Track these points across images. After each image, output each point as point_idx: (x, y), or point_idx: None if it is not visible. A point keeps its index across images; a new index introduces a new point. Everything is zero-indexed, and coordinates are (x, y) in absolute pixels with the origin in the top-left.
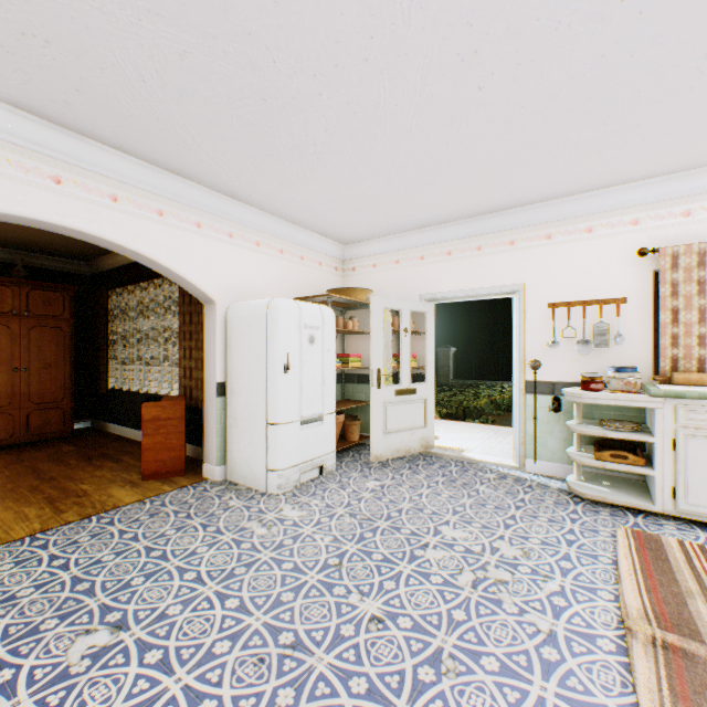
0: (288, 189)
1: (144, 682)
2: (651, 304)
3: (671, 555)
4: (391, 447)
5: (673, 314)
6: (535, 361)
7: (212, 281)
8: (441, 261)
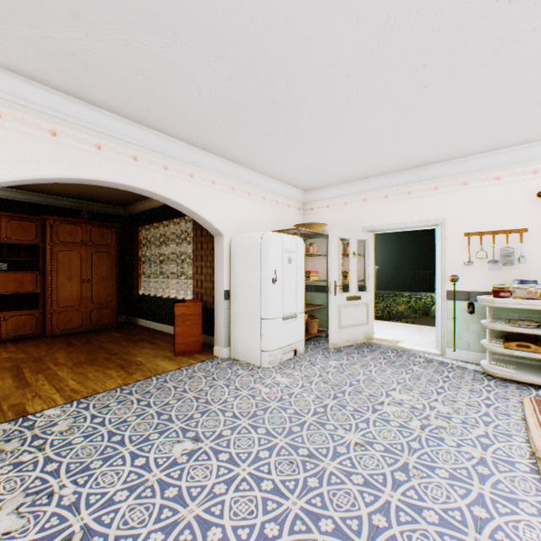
0: (275, 156)
1: (223, 469)
2: None
3: None
4: (343, 338)
5: None
6: (454, 276)
7: (221, 220)
8: (379, 202)
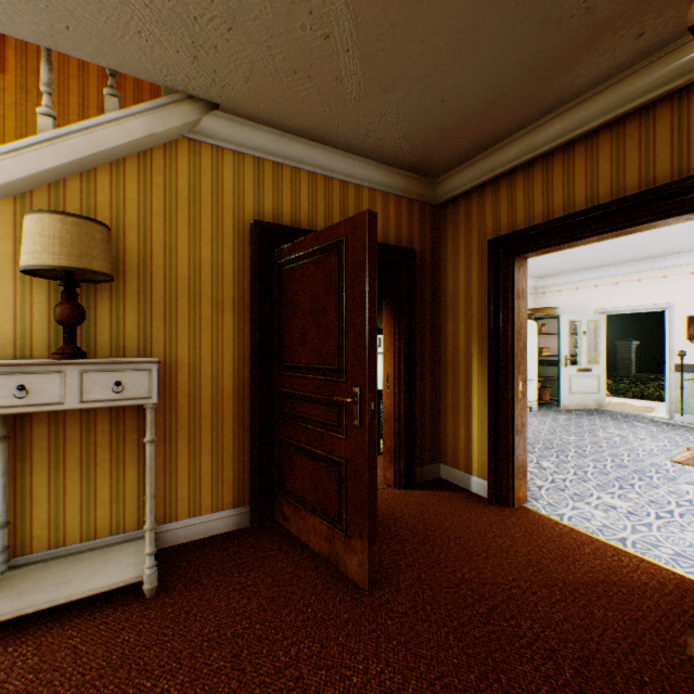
0: None
1: None
2: None
3: None
4: (573, 402)
5: None
6: (680, 352)
7: None
8: (610, 288)
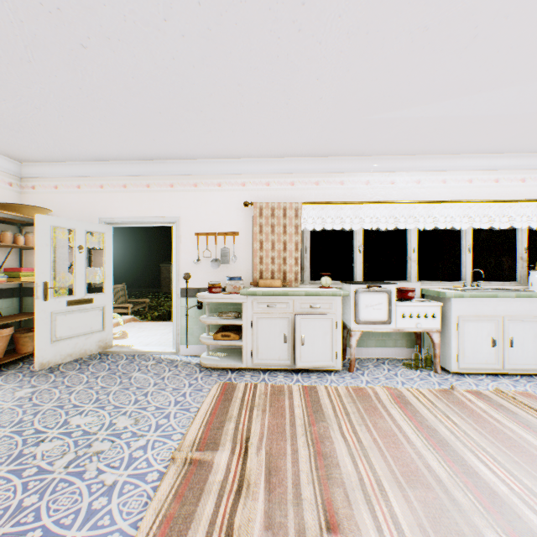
0: None
1: None
2: (252, 237)
3: (236, 394)
4: (63, 353)
5: (261, 244)
6: (186, 274)
7: None
8: (119, 191)
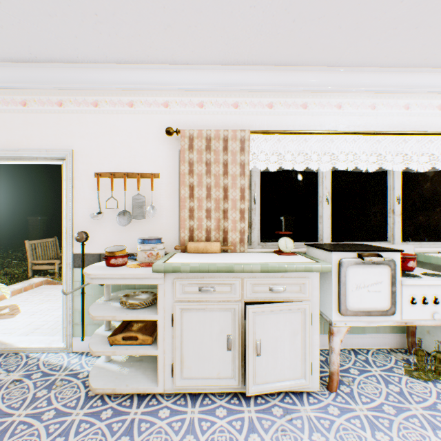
0: None
1: None
2: (178, 180)
3: None
4: None
5: (191, 190)
6: (80, 233)
7: None
8: None
